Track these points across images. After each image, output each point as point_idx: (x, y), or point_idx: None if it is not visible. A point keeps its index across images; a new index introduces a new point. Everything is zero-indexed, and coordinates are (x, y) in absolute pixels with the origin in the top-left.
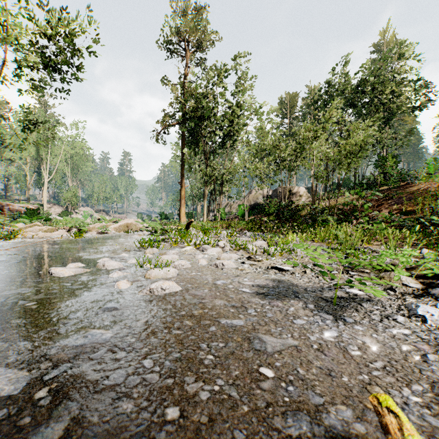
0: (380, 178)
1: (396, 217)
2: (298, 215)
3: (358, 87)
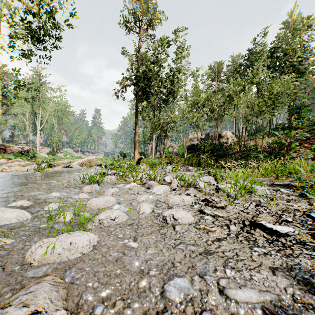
0: (294, 123)
1: None
2: (227, 153)
3: (273, 53)
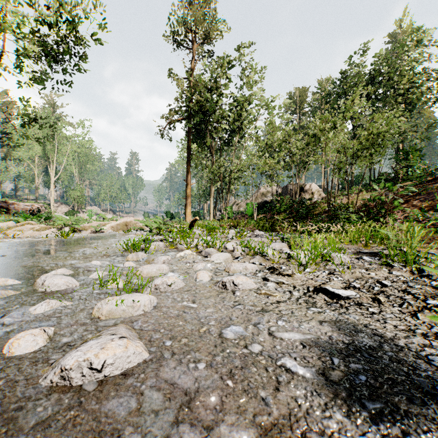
0: (402, 172)
1: (432, 214)
2: (311, 214)
3: (374, 77)
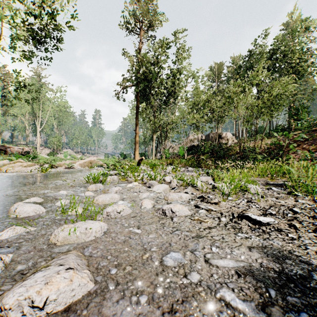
0: (294, 124)
1: None
2: (227, 154)
3: (273, 55)
